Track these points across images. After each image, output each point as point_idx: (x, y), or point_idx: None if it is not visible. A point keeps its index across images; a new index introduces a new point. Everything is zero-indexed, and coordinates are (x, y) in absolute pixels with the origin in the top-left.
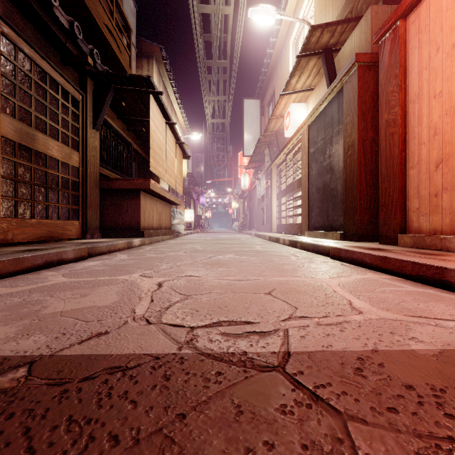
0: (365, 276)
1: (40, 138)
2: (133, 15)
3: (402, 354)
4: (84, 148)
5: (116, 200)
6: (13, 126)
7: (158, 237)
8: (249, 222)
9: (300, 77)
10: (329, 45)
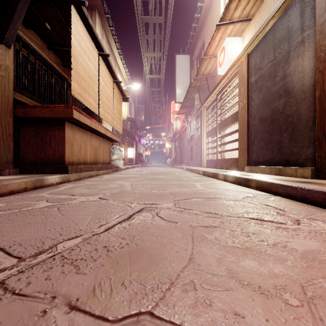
0: None
1: None
2: None
3: None
4: None
5: (38, 131)
6: None
7: (91, 172)
8: (179, 158)
9: None
10: None
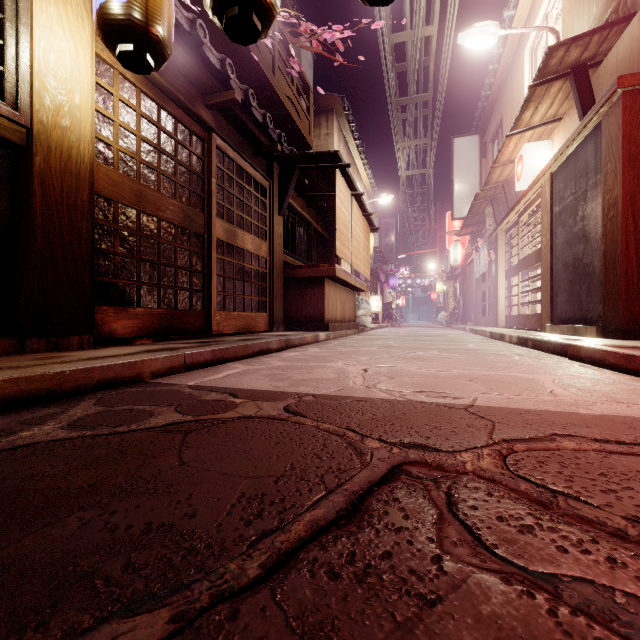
0: (596, 376)
1: (239, 234)
2: (310, 67)
3: (564, 413)
4: (271, 237)
5: (299, 289)
6: (222, 228)
7: (342, 331)
8: (462, 312)
9: (537, 108)
10: (581, 60)
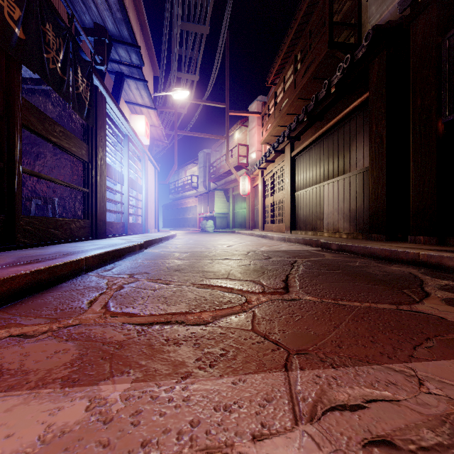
0: None
1: None
2: None
3: (159, 374)
4: None
5: None
6: None
7: None
8: None
9: None
10: None
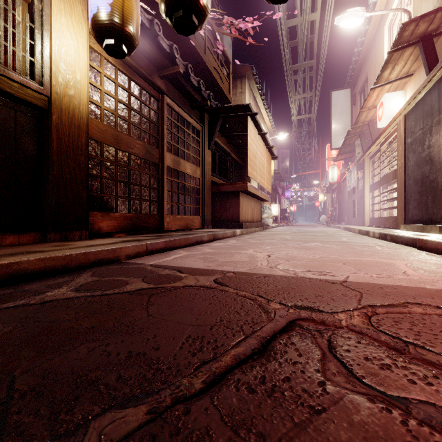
0: (439, 262)
1: (182, 163)
2: (230, 47)
3: (414, 287)
4: (203, 164)
5: (222, 200)
6: (171, 159)
7: (252, 228)
8: (338, 215)
9: (393, 68)
10: (428, 32)
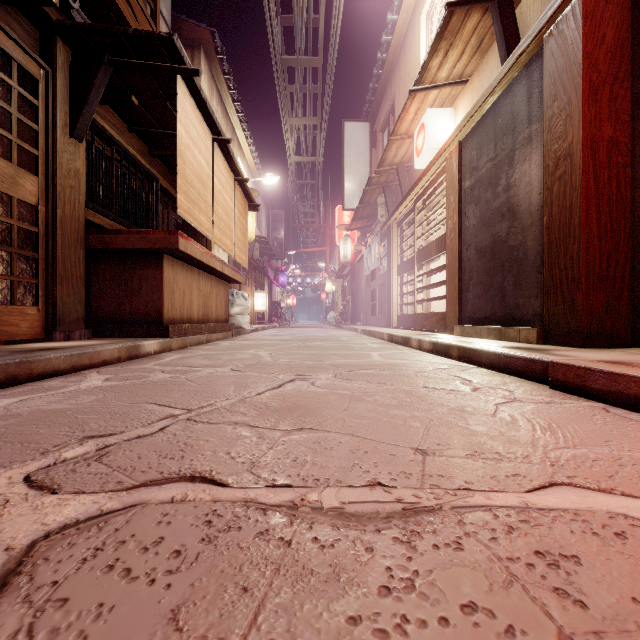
0: None
1: None
2: None
3: None
4: (49, 171)
5: (120, 270)
6: None
7: (200, 335)
8: (351, 311)
9: (447, 54)
10: None
